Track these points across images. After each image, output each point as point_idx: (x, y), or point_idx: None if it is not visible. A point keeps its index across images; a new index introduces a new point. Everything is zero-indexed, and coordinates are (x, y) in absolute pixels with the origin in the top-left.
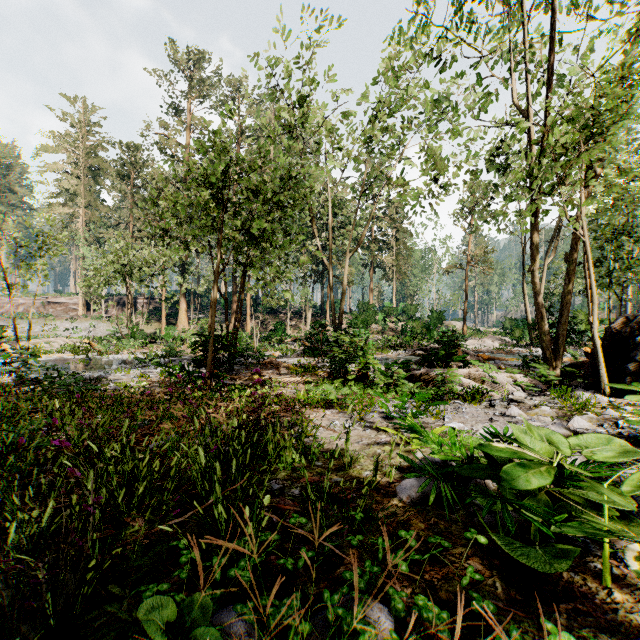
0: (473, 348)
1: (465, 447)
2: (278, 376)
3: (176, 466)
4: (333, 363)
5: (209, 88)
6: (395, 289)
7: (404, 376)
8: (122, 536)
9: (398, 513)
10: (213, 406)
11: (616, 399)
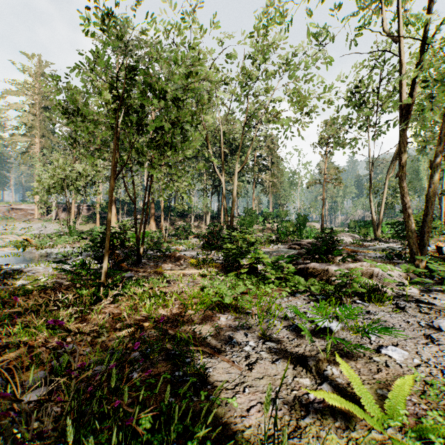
0: None
1: None
2: (179, 268)
3: None
4: (227, 257)
5: (133, 47)
6: (271, 199)
7: (294, 270)
8: None
9: None
10: None
11: None
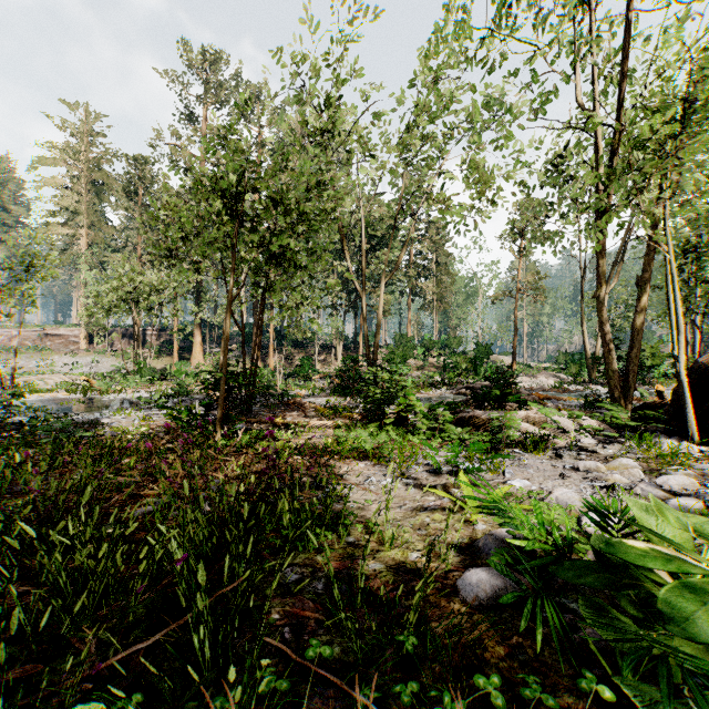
0: (525, 386)
1: (549, 524)
2: (303, 419)
3: (148, 558)
4: (367, 404)
5: (227, 93)
6: (436, 320)
7: (451, 419)
8: (44, 684)
9: (464, 626)
10: (209, 466)
11: (707, 448)
